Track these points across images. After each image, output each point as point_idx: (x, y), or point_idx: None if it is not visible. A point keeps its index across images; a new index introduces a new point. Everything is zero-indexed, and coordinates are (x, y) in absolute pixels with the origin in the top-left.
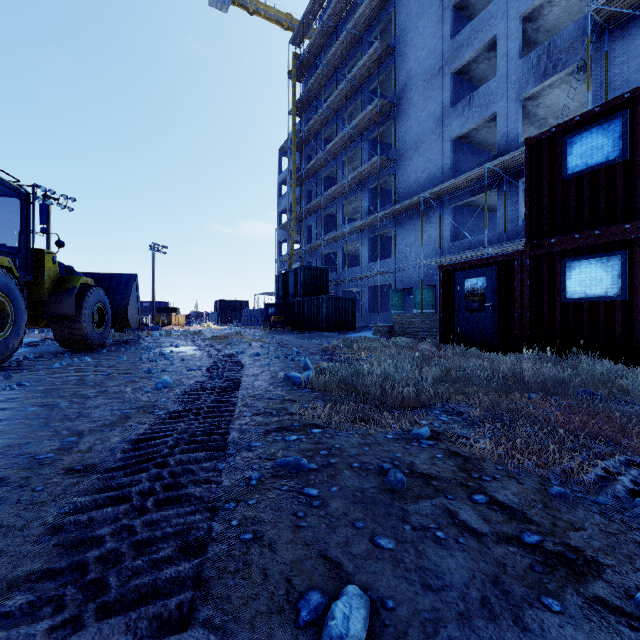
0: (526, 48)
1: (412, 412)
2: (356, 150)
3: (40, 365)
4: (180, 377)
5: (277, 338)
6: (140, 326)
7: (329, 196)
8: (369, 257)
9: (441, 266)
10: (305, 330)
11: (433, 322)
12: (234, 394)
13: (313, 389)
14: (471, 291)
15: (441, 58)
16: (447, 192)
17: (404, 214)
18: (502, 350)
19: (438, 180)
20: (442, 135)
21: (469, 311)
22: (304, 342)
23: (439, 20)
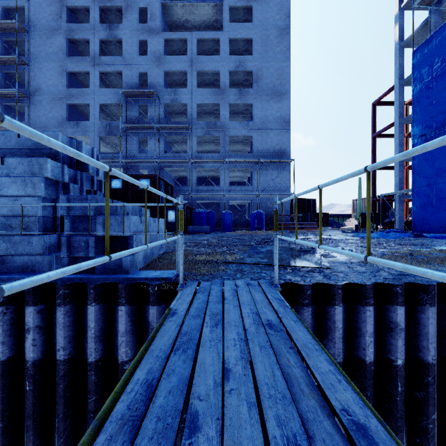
0: (102, 111)
1: None
2: None
3: None
4: None
5: None
6: None
7: None
8: None
9: None
10: None
11: None
12: None
13: None
14: None
15: (61, 93)
16: None
17: None
18: None
19: None
20: (62, 132)
21: None
22: None
23: (60, 73)
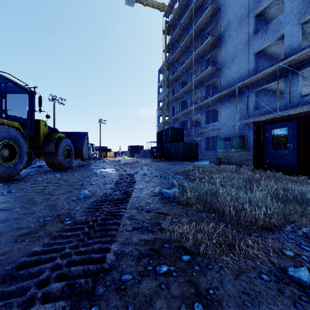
0: None
1: (268, 235)
2: (198, 66)
3: (33, 178)
4: (97, 189)
5: (157, 164)
6: (89, 158)
7: (183, 91)
8: (205, 121)
9: (254, 122)
10: (171, 160)
11: (245, 156)
12: (124, 205)
13: (178, 203)
14: (276, 137)
15: (248, 8)
16: (252, 83)
17: (225, 97)
18: (300, 174)
19: (246, 77)
20: (248, 51)
21: (275, 149)
22: (171, 167)
23: None
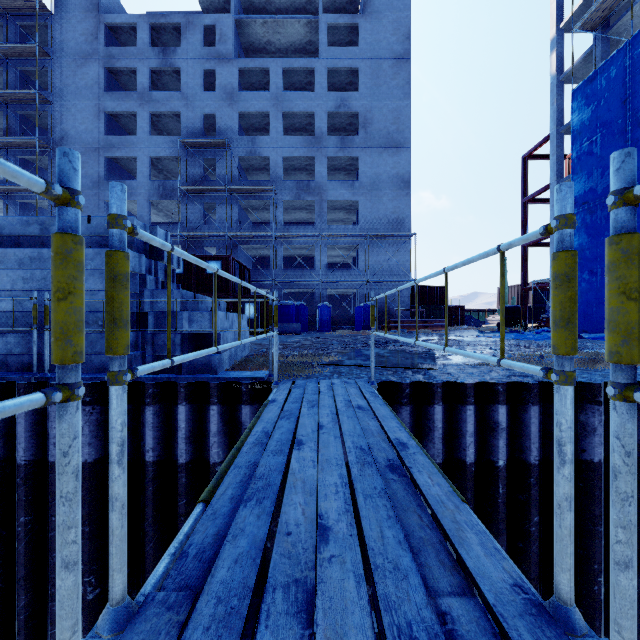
0: (152, 166)
1: None
2: None
3: None
4: None
5: None
6: None
7: None
8: None
9: None
10: None
11: None
12: None
13: None
14: None
15: (98, 142)
16: None
17: None
18: None
19: None
20: (98, 195)
21: None
22: None
23: (96, 115)
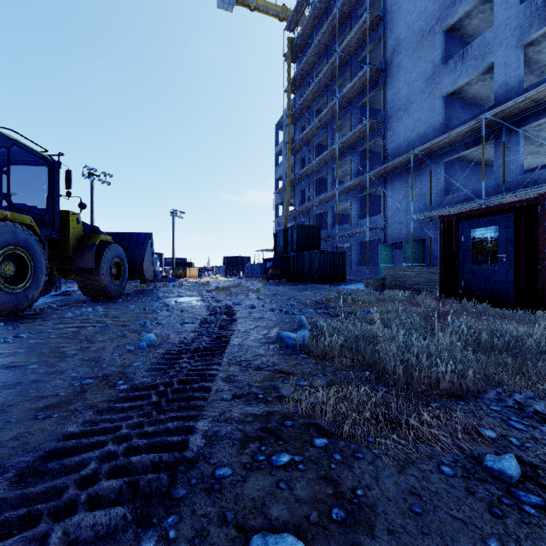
0: None
1: (457, 406)
2: (345, 117)
3: (56, 314)
4: (170, 332)
5: (273, 289)
6: (155, 278)
7: (320, 161)
8: (358, 215)
9: (442, 216)
10: (299, 282)
11: (427, 275)
12: (218, 358)
13: (310, 354)
14: (479, 242)
15: (431, 18)
16: (438, 147)
17: (393, 172)
18: (520, 306)
19: (428, 137)
20: (433, 93)
21: (476, 263)
22: (298, 294)
23: None
